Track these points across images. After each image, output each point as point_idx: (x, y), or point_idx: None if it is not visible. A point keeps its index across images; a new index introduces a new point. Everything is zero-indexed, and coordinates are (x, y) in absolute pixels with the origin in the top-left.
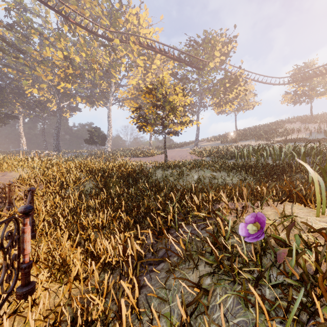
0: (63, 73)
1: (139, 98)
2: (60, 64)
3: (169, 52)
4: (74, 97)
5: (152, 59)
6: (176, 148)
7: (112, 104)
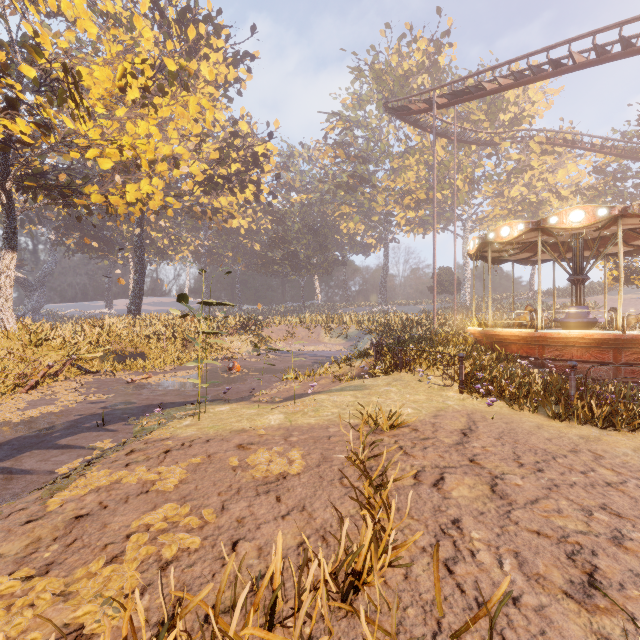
0: (413, 200)
1: (518, 216)
2: (407, 189)
3: (612, 148)
4: (414, 228)
5: (558, 153)
6: (595, 296)
7: (469, 230)
